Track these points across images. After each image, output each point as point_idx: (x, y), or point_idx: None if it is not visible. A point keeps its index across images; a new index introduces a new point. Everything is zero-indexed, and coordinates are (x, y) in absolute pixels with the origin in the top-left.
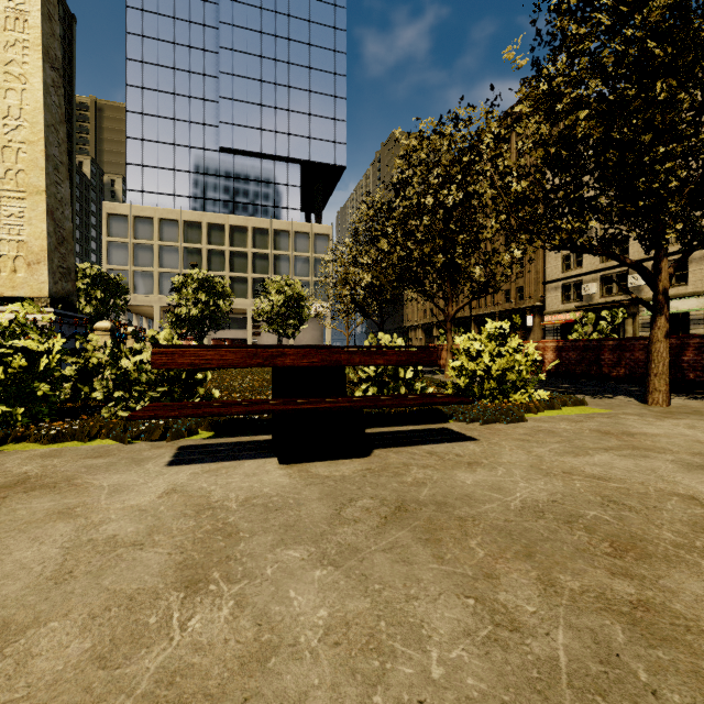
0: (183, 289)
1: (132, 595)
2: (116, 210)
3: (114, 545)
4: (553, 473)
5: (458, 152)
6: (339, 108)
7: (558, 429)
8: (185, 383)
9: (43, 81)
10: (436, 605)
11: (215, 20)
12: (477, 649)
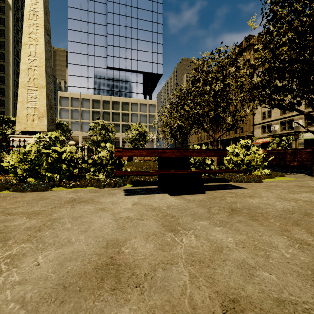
0: (94, 129)
1: (154, 233)
2: (63, 95)
3: (131, 219)
4: (288, 199)
5: (219, 66)
6: (159, 48)
7: (279, 185)
8: (118, 165)
9: (44, 40)
10: (272, 238)
11: (105, 11)
12: (298, 250)
